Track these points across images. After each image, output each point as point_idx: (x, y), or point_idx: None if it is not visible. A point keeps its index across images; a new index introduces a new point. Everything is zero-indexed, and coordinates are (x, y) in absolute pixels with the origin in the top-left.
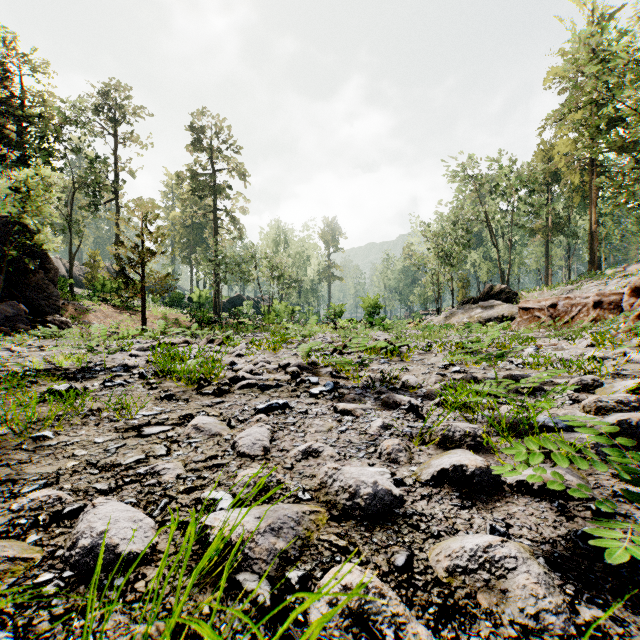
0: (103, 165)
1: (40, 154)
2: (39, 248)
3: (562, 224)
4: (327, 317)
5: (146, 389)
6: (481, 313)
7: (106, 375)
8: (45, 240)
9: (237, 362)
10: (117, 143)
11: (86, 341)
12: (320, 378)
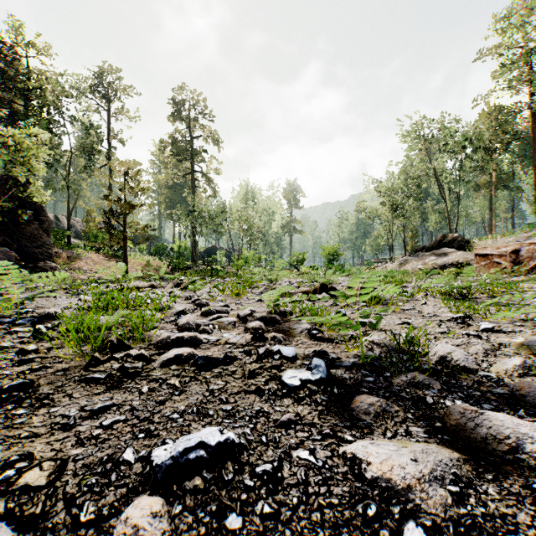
0: (96, 133)
1: (41, 123)
2: (35, 202)
3: (506, 179)
4: (290, 264)
5: (10, 364)
6: (435, 260)
7: (4, 330)
8: (34, 193)
9: (188, 311)
10: (110, 116)
11: (61, 285)
12: (294, 340)
